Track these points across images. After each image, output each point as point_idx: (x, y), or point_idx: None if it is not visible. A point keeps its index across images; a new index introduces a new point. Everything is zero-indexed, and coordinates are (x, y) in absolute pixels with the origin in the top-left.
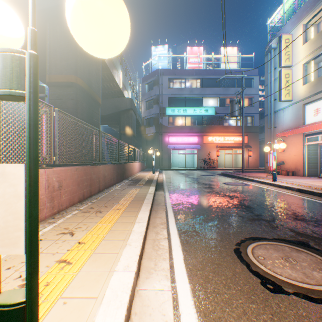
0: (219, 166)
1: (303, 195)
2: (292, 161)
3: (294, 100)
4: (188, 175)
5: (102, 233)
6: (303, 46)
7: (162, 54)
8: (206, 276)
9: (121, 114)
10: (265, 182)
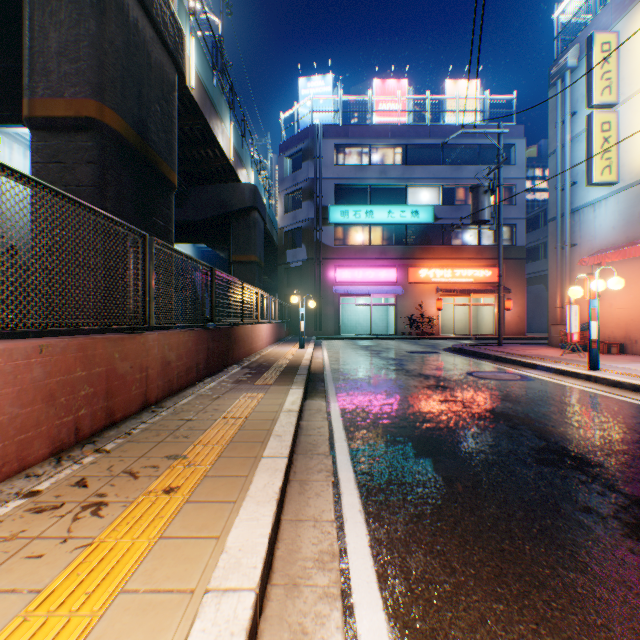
0: (442, 332)
1: None
2: (617, 320)
3: (621, 183)
4: (380, 353)
5: None
6: None
7: (321, 94)
8: None
9: (233, 220)
10: (571, 372)
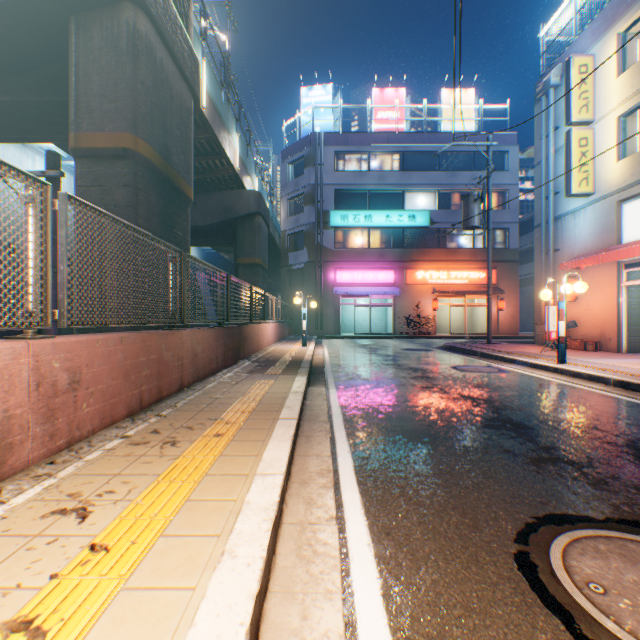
0: (438, 331)
1: (634, 396)
2: (594, 320)
3: (597, 194)
4: (377, 350)
5: (163, 511)
6: (618, 79)
7: (322, 103)
8: None
9: (238, 225)
10: (542, 365)
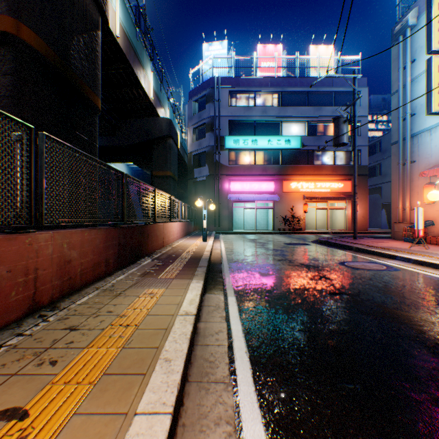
0: (306, 228)
1: None
2: None
3: None
4: (265, 245)
5: None
6: None
7: (219, 55)
8: None
9: (153, 145)
10: (430, 263)
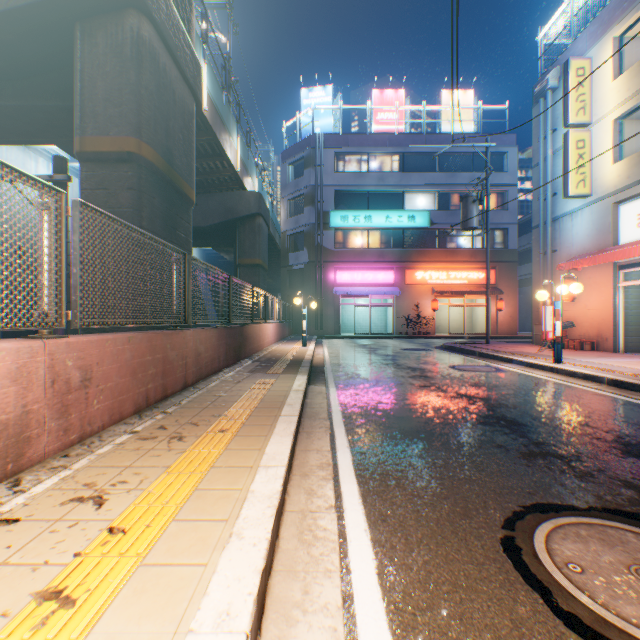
0: (438, 331)
1: (627, 394)
2: (591, 320)
3: (594, 195)
4: (377, 350)
5: (174, 498)
6: (615, 82)
7: (322, 104)
8: (442, 634)
9: (239, 226)
10: (539, 365)
